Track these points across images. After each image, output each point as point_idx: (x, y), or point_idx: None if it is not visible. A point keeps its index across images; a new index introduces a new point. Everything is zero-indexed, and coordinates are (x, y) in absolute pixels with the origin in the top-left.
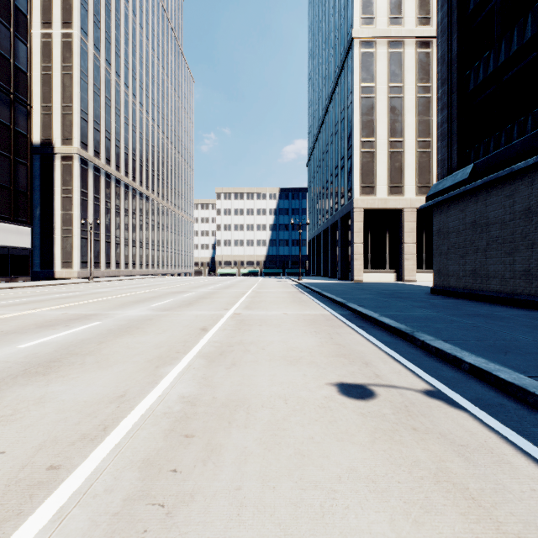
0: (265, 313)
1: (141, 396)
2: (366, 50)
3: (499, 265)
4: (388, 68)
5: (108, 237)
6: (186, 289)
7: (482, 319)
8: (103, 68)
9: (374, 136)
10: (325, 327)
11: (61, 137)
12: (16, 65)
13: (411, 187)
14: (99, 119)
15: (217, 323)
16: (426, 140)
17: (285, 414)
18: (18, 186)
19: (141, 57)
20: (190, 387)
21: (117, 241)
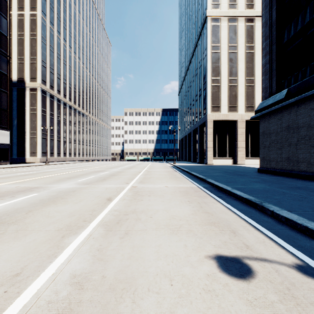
0: (153, 186)
1: (35, 275)
2: (215, 23)
3: (306, 154)
4: (228, 35)
5: (59, 137)
6: (104, 169)
7: (303, 191)
8: (56, 36)
9: (219, 76)
10: (195, 197)
11: (30, 77)
12: (0, 31)
13: (242, 107)
14: (53, 66)
15: (119, 194)
16: (251, 79)
17: (171, 302)
18: (1, 105)
19: (79, 30)
20: (84, 261)
21: (64, 140)
